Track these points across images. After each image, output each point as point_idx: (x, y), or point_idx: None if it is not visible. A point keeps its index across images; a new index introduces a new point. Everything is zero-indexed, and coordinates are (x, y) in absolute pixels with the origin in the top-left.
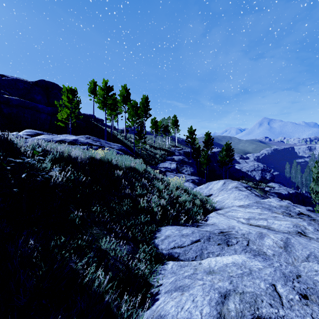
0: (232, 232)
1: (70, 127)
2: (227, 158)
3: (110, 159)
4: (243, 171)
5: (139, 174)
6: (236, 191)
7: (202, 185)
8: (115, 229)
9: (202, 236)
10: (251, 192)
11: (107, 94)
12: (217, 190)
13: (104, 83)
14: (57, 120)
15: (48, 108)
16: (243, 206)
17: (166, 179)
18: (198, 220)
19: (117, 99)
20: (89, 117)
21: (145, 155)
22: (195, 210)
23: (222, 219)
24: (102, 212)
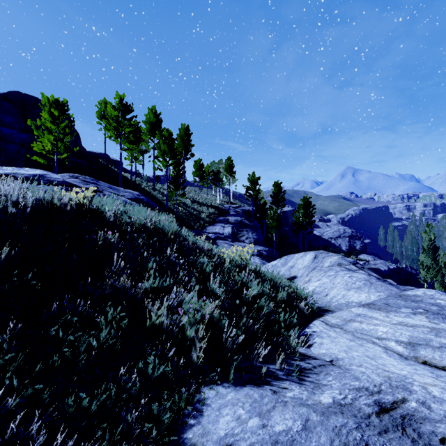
0: (411, 406)
1: (56, 165)
2: (306, 219)
3: (104, 211)
4: (324, 238)
5: (163, 241)
6: (342, 271)
7: (272, 259)
8: (32, 442)
9: (340, 445)
10: (367, 273)
11: (123, 116)
12: (305, 269)
13: (118, 99)
14: (38, 156)
15: (22, 135)
16: (377, 307)
17: (218, 252)
18: (294, 348)
19: (141, 129)
20: (100, 158)
21: (185, 215)
22: (281, 320)
23: (343, 341)
24: (7, 364)
